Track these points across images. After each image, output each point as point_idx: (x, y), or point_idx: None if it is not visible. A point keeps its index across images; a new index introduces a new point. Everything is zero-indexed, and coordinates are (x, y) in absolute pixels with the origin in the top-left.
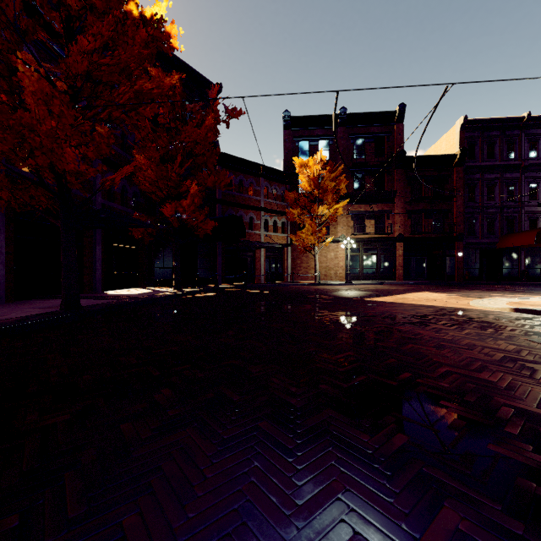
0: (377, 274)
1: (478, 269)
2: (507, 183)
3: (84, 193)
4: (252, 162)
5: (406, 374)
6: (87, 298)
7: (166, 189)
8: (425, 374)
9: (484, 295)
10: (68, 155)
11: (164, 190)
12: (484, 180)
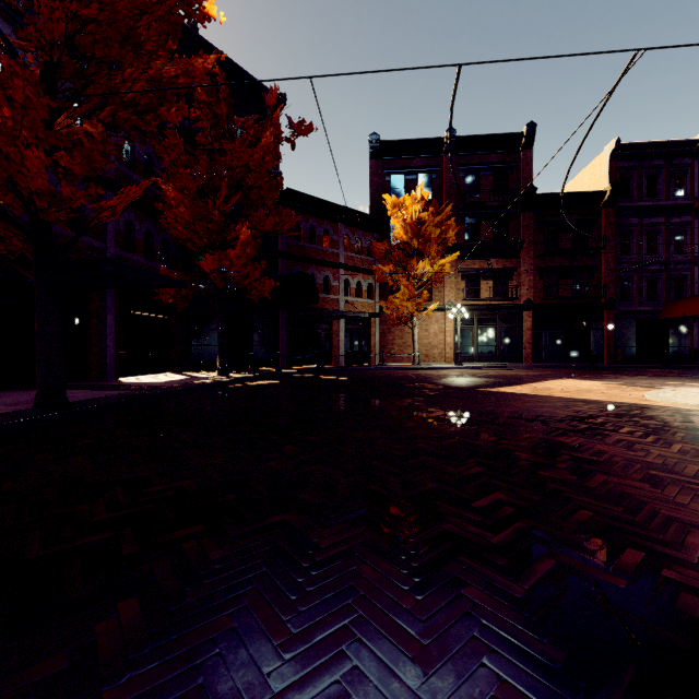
0: (497, 354)
1: (634, 347)
2: (675, 229)
3: (64, 228)
4: (327, 202)
5: (630, 552)
6: (88, 389)
7: (206, 235)
8: (669, 552)
9: (657, 383)
10: (31, 164)
11: (205, 237)
12: (643, 226)
